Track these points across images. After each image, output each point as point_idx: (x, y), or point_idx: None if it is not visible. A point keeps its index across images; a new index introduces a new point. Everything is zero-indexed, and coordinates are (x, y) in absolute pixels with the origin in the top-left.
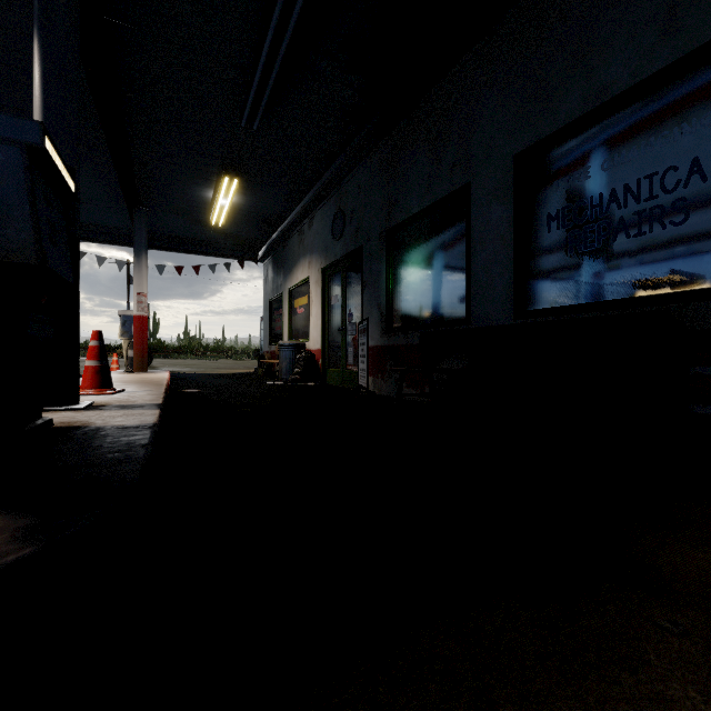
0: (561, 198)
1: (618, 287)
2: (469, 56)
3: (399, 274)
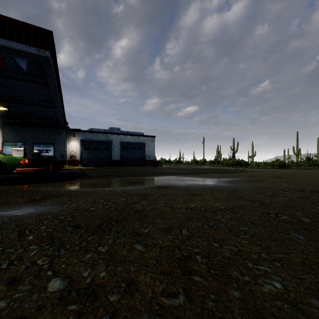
0: (38, 148)
1: (44, 157)
2: (25, 127)
3: (5, 149)
